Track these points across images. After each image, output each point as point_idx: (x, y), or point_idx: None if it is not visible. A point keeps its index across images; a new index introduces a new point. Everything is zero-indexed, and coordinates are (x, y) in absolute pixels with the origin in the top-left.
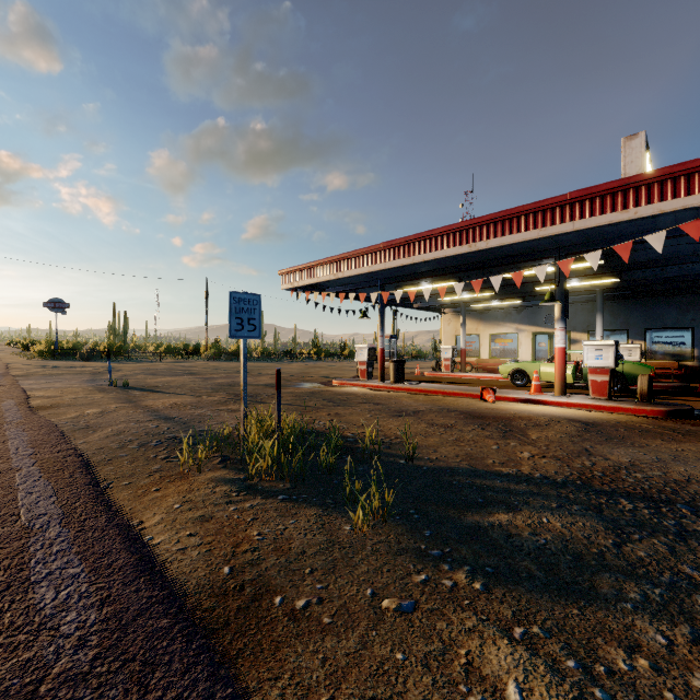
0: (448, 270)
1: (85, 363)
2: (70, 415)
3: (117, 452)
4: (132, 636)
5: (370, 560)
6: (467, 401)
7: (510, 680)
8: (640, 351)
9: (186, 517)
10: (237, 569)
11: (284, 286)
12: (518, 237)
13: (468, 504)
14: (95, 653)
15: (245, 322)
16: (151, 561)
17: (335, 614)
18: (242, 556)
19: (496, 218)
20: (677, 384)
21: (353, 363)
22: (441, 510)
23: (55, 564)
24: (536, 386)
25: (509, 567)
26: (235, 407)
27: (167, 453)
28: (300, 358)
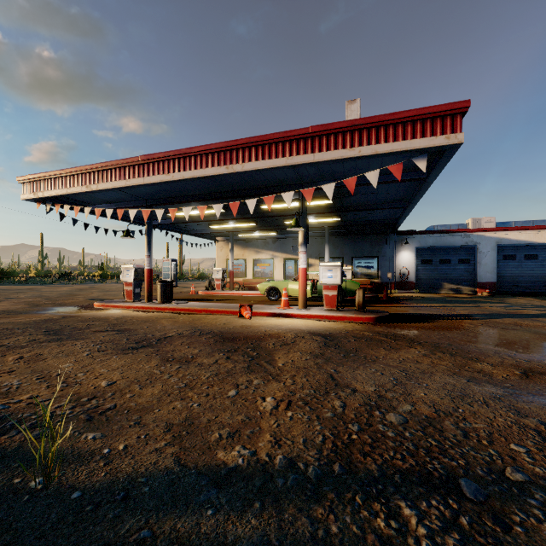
0: (213, 196)
1: None
2: None
3: None
4: None
5: None
6: (226, 319)
7: None
8: (351, 272)
9: None
10: None
11: (25, 195)
12: (270, 163)
13: None
14: None
15: None
16: None
17: None
18: None
19: (250, 142)
20: (372, 295)
21: None
22: None
23: None
24: (285, 301)
25: None
26: None
27: None
28: (80, 280)
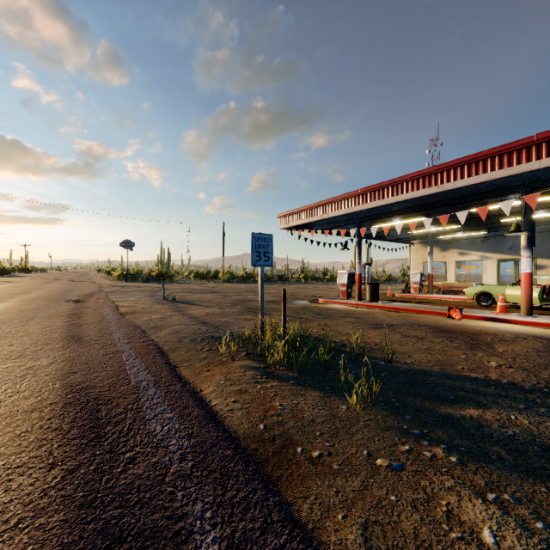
0: (418, 208)
1: (145, 284)
2: (143, 318)
3: (177, 344)
4: (211, 457)
5: (363, 431)
6: (435, 318)
7: (485, 528)
8: None
9: (229, 390)
10: (269, 426)
11: (282, 226)
12: (484, 177)
13: (441, 399)
14: (192, 464)
15: (262, 254)
16: (213, 415)
17: (341, 464)
18: (271, 418)
19: (462, 162)
20: None
21: (334, 285)
22: (418, 401)
23: (157, 410)
24: (501, 307)
25: (480, 449)
26: (249, 317)
27: (209, 347)
28: (291, 281)
